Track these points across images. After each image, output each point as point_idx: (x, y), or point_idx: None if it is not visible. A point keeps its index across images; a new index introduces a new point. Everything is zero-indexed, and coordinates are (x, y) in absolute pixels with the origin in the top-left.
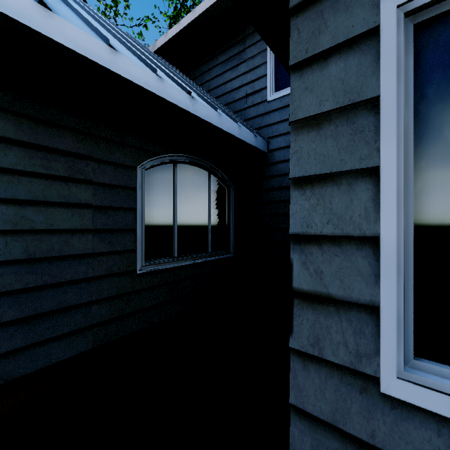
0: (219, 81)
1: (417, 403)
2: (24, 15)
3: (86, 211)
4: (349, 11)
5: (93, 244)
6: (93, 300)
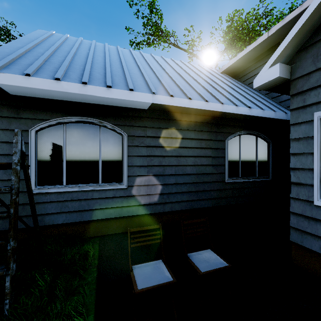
0: None
1: None
2: (203, 106)
3: (209, 158)
4: (306, 114)
5: (211, 170)
6: (211, 189)
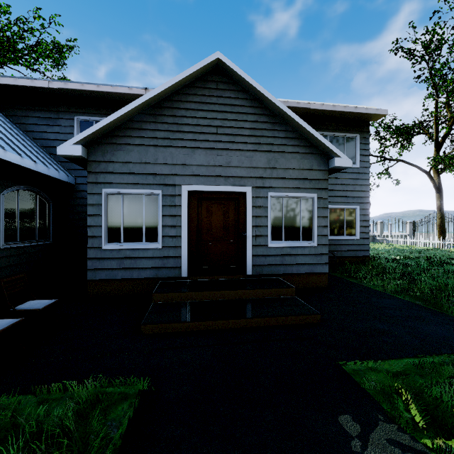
0: (36, 128)
1: (107, 248)
2: None
3: None
4: (98, 188)
5: None
6: None
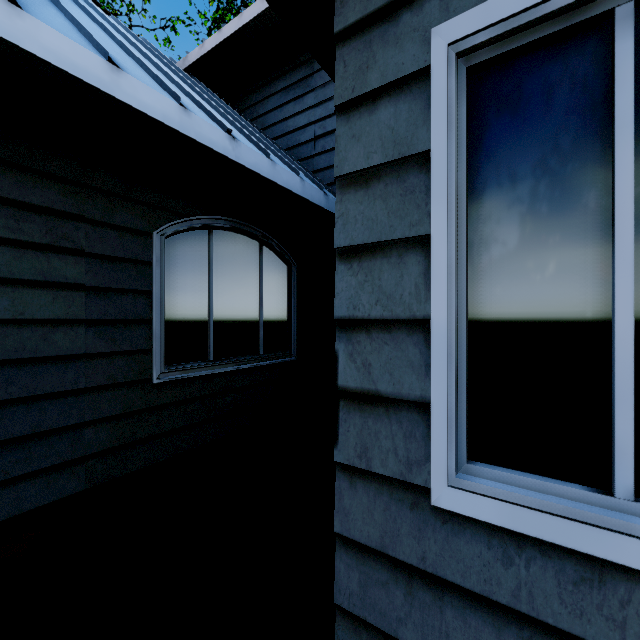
0: (277, 115)
1: (467, 513)
2: None
3: (75, 295)
4: (399, 45)
5: (86, 341)
6: (86, 421)
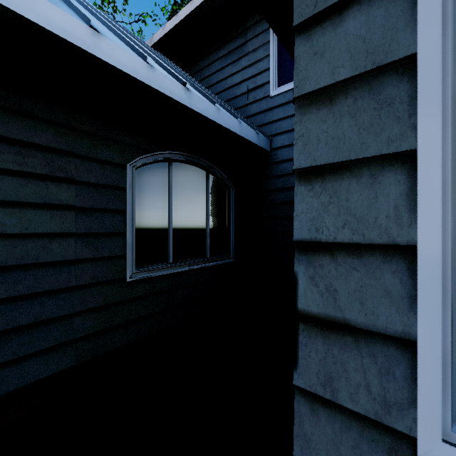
0: (219, 76)
1: None
2: None
3: (67, 213)
4: None
5: (75, 249)
6: (76, 312)
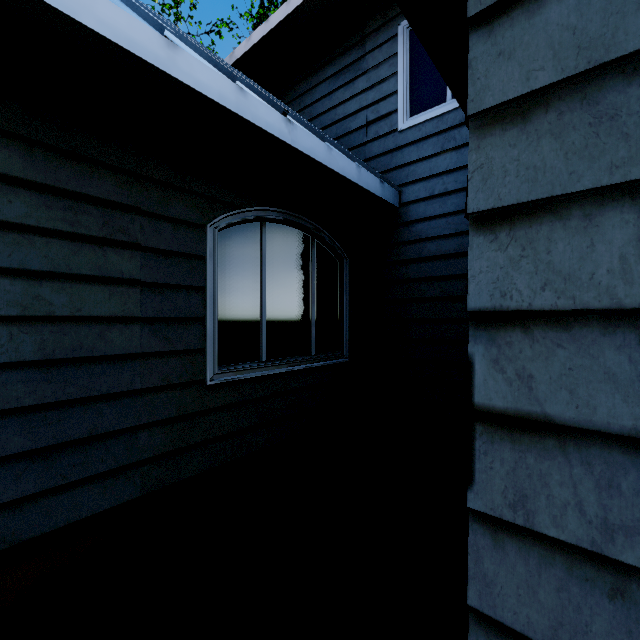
0: (325, 104)
1: None
2: None
3: (130, 291)
4: None
5: (141, 340)
6: (141, 424)
